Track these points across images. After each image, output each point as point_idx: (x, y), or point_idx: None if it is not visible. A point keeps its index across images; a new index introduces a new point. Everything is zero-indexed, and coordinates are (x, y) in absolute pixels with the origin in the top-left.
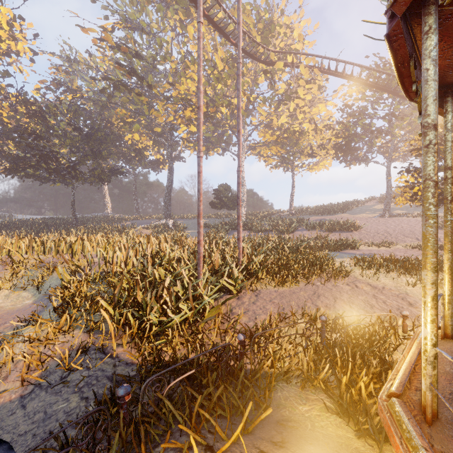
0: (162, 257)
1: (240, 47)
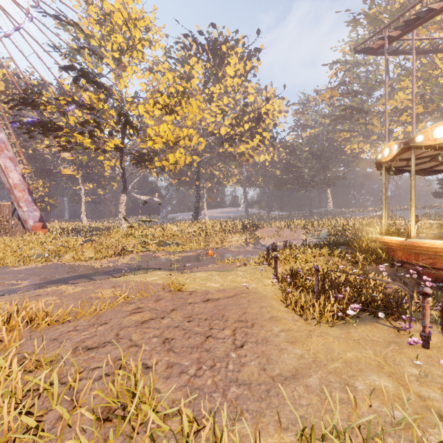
0: (370, 224)
1: (413, 123)
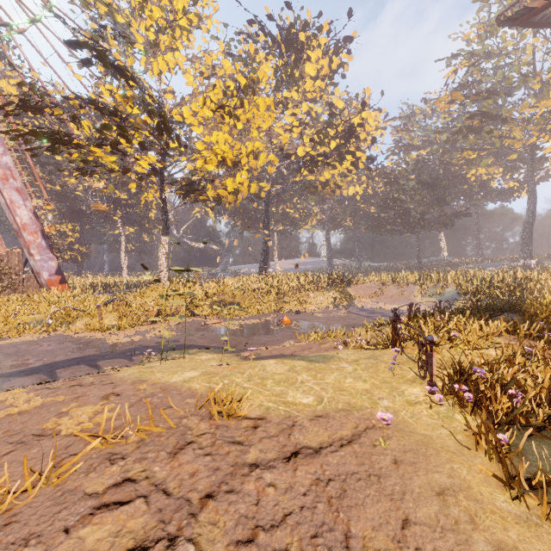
0: (531, 278)
1: None
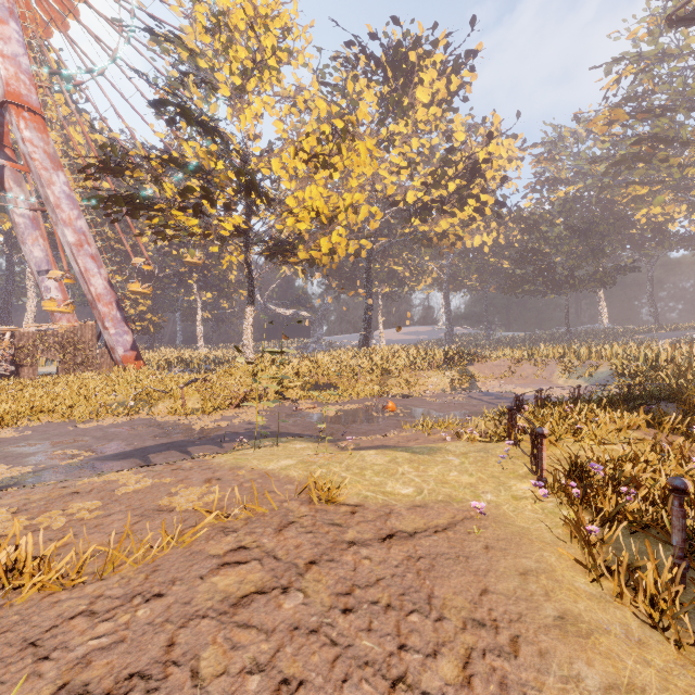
0: None
1: None
